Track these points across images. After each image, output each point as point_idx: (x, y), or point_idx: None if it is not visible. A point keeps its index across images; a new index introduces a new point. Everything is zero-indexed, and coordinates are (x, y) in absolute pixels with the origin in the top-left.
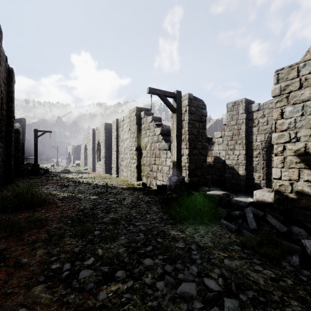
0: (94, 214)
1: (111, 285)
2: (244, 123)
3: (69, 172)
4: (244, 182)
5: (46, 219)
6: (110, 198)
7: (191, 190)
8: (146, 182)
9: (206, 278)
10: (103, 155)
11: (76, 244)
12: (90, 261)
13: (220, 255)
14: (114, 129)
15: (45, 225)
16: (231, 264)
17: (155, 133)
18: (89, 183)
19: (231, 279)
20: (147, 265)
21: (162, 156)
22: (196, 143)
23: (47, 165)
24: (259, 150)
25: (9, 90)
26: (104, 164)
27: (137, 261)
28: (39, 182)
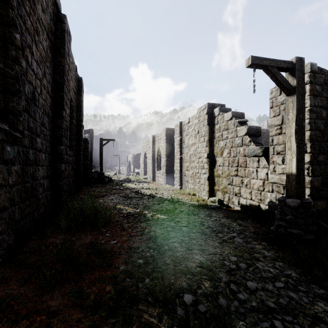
0: (171, 249)
1: None
2: None
3: (130, 181)
4: None
5: (111, 251)
6: (183, 221)
7: (322, 222)
8: (222, 199)
9: None
10: (164, 163)
11: (159, 325)
12: None
13: None
14: (177, 133)
15: (110, 263)
16: None
17: (237, 134)
18: (152, 195)
19: None
20: None
21: (250, 164)
22: (322, 143)
23: (110, 173)
24: None
25: (79, 99)
26: (165, 173)
27: None
28: (104, 192)
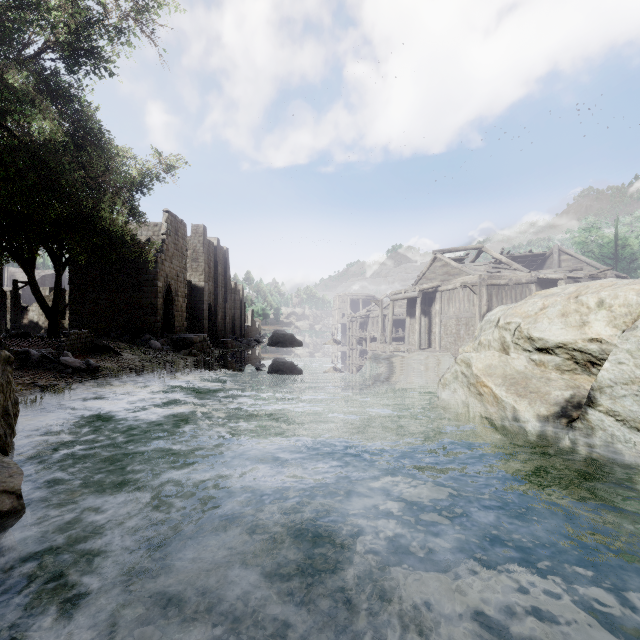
0: None
1: None
2: None
3: None
4: None
5: None
6: None
7: None
8: None
9: None
10: None
11: None
12: None
13: None
14: None
15: None
16: None
17: None
18: None
19: None
20: None
21: None
22: None
23: None
24: None
25: None
26: None
27: None
28: None
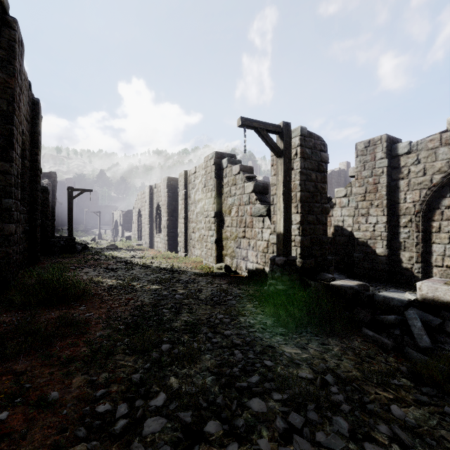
0: (158, 314)
1: (199, 449)
2: (385, 174)
3: (117, 249)
4: (384, 266)
5: (87, 322)
6: (179, 290)
7: (306, 278)
8: (230, 265)
9: (368, 443)
10: (165, 224)
11: (133, 366)
12: (159, 399)
13: (379, 395)
14: (181, 185)
15: (86, 331)
16: (404, 415)
17: (244, 190)
18: (146, 265)
19: (414, 448)
20: (256, 411)
21: (256, 225)
22: (311, 204)
23: (86, 239)
24: (410, 216)
25: (34, 130)
26: (167, 237)
27: (238, 403)
28: (75, 264)
